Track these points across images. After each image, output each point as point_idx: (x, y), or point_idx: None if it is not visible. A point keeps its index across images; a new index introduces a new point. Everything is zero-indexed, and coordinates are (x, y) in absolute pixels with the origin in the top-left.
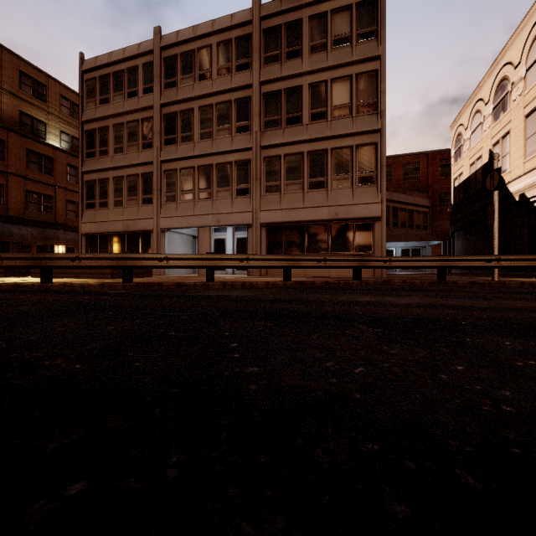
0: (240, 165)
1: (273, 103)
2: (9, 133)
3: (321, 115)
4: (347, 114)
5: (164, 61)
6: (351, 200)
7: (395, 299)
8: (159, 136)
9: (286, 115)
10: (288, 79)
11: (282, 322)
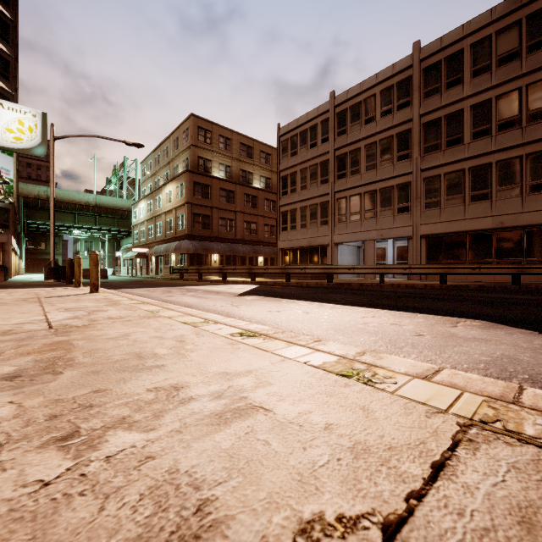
0: (401, 187)
1: (432, 130)
2: (236, 186)
3: (484, 132)
4: (515, 126)
5: (337, 116)
6: (519, 208)
7: (521, 297)
8: (333, 174)
9: (445, 138)
10: (448, 107)
11: (430, 299)
